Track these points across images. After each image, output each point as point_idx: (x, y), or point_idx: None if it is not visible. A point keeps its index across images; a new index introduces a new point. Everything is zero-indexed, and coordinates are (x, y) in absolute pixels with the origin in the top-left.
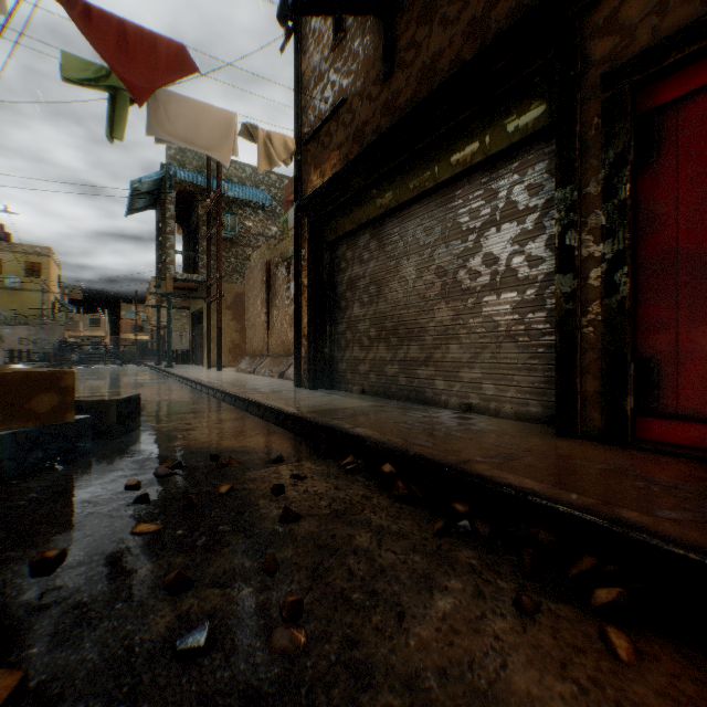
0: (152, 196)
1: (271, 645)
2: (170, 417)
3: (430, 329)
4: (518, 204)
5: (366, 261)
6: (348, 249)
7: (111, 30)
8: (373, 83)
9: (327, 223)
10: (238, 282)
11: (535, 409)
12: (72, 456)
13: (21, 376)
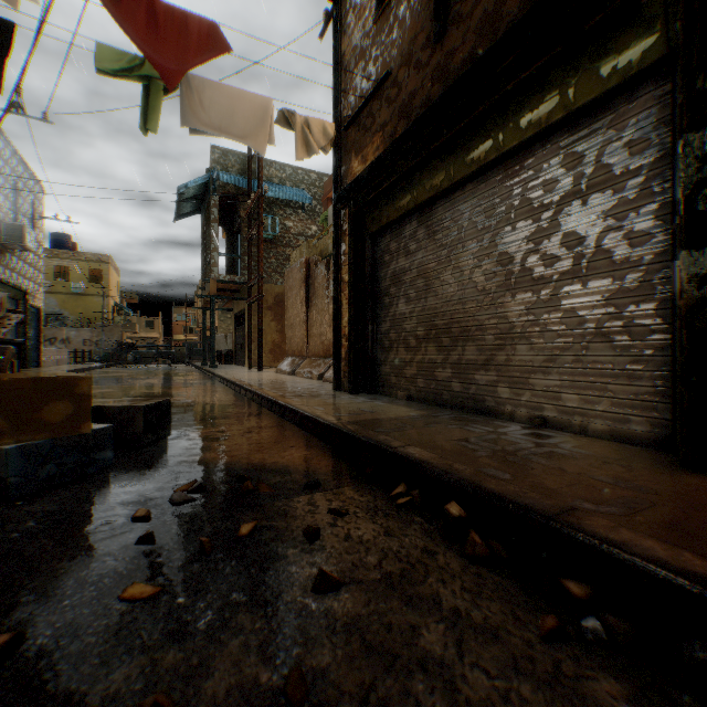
0: (198, 200)
1: None
2: (204, 422)
3: (491, 327)
4: (613, 168)
5: (412, 252)
6: (392, 239)
7: (140, 10)
8: (422, 48)
9: (369, 213)
10: (278, 282)
11: (638, 427)
12: (90, 471)
13: (30, 382)
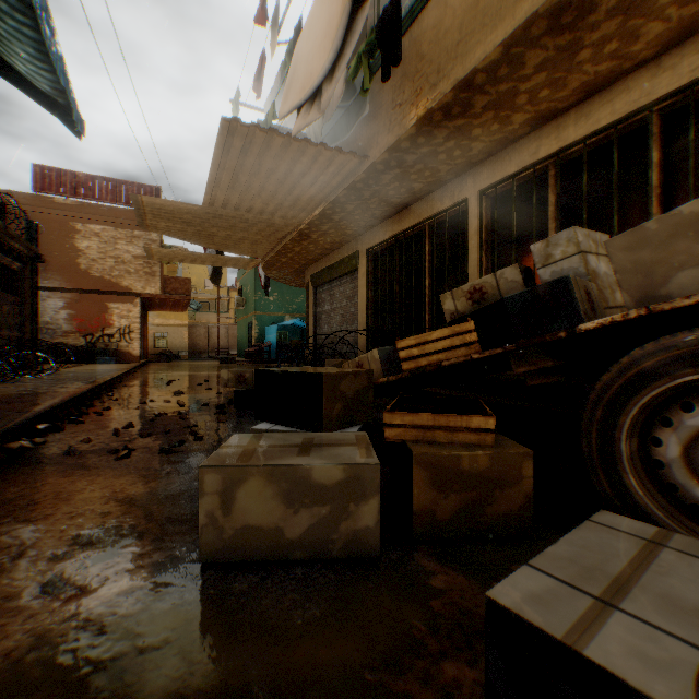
0: None
1: (168, 414)
2: None
3: None
4: None
5: None
6: None
7: None
8: None
9: None
10: None
11: None
12: None
13: None
